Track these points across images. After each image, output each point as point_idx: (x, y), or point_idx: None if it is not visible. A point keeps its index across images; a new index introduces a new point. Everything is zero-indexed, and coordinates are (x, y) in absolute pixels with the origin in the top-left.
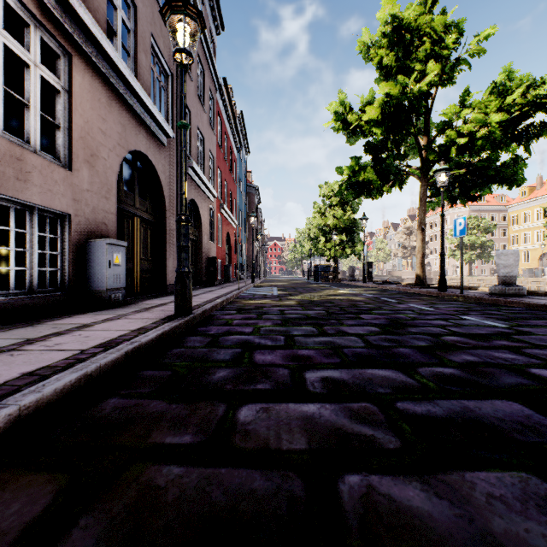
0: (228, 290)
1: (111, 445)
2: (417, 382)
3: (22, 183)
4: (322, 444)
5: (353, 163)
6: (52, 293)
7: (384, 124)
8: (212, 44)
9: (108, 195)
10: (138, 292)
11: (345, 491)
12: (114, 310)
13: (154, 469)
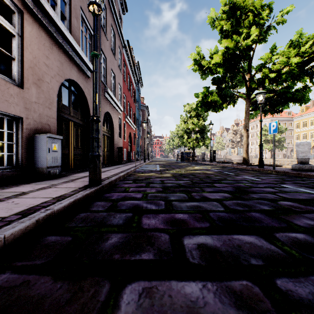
0: (129, 167)
1: None
2: (282, 250)
3: None
4: None
5: (205, 90)
6: (9, 170)
7: (224, 65)
8: (120, 19)
9: (50, 106)
10: (72, 168)
11: None
12: (50, 181)
13: None
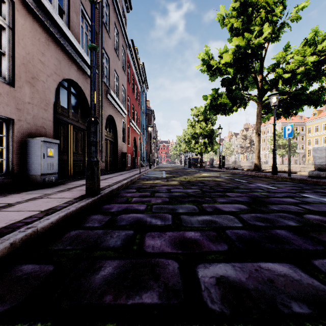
0: (133, 173)
1: None
2: None
3: None
4: None
5: (213, 92)
6: None
7: (235, 65)
8: (124, 18)
9: (46, 107)
10: (71, 175)
11: None
12: (44, 190)
13: None
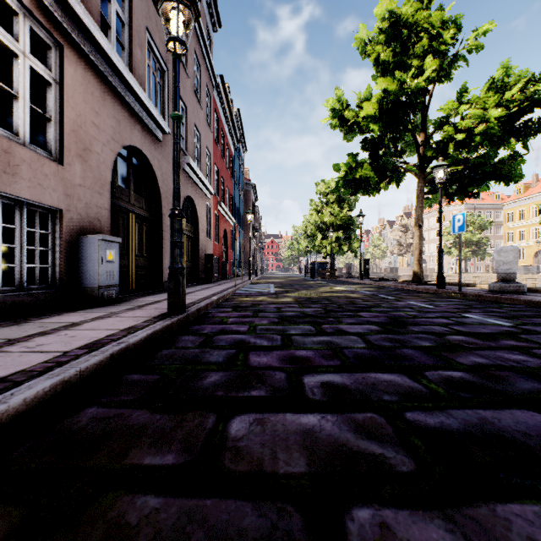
0: (225, 287)
1: (81, 468)
2: (425, 388)
3: (10, 176)
4: (325, 465)
5: (350, 160)
6: (42, 290)
7: (381, 120)
8: (209, 41)
9: (101, 190)
10: (133, 289)
11: (354, 531)
12: (106, 308)
13: (126, 500)
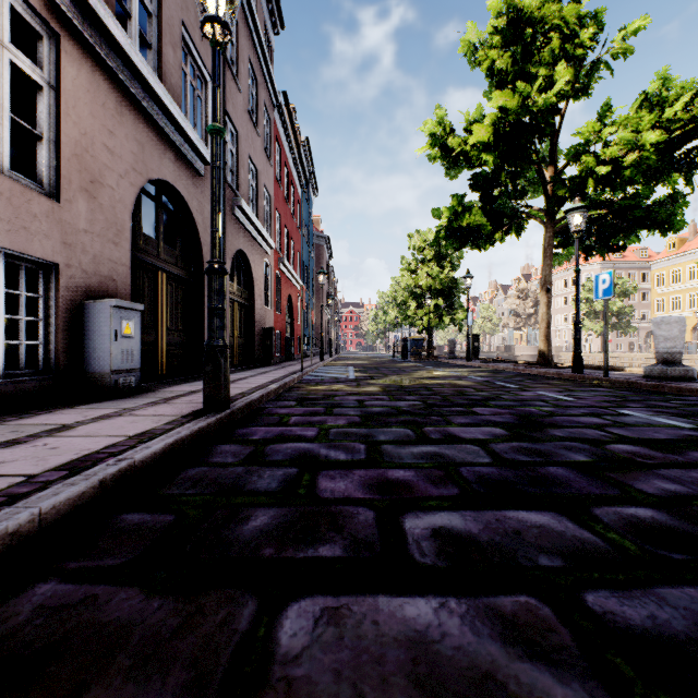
0: (288, 371)
1: None
2: (603, 540)
3: None
4: None
5: (454, 203)
6: (29, 377)
7: (497, 148)
8: (268, 46)
9: (117, 239)
10: (163, 375)
11: None
12: (119, 402)
13: None
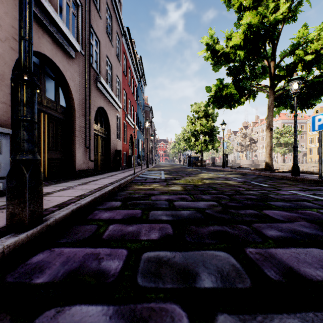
0: (126, 174)
1: None
2: None
3: None
4: None
5: (218, 83)
6: None
7: (245, 47)
8: (119, 2)
9: None
10: (45, 178)
11: None
12: None
13: None
